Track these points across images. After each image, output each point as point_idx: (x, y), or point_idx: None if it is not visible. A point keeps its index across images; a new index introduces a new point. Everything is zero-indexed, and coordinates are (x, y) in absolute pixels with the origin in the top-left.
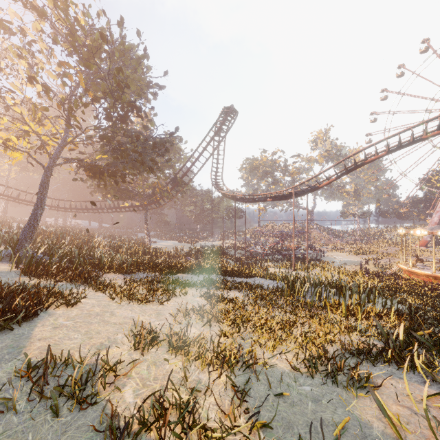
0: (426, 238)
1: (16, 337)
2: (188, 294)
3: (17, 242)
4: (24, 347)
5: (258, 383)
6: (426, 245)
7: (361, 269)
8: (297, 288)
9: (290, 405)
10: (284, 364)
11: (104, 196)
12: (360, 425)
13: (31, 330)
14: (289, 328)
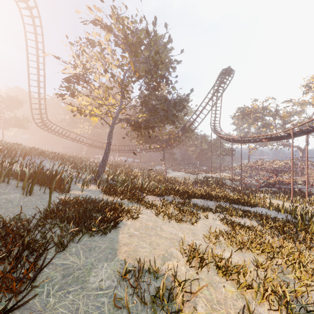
0: None
1: (110, 240)
2: (208, 217)
3: (98, 172)
4: (117, 249)
5: None
6: None
7: None
8: (313, 224)
9: None
10: None
11: (138, 142)
12: None
13: (117, 235)
14: None
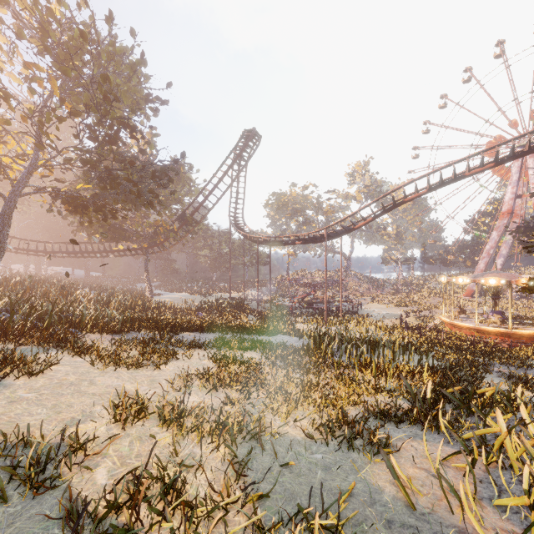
0: (472, 288)
1: None
2: (194, 356)
3: None
4: None
5: (264, 453)
6: (472, 294)
7: (401, 322)
8: (324, 346)
9: (296, 476)
10: (298, 432)
11: (90, 237)
12: (370, 490)
13: None
14: (309, 391)
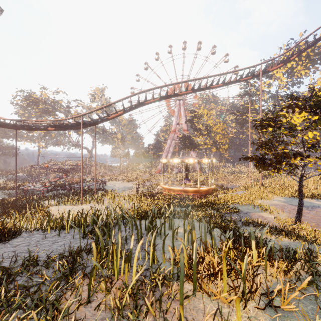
0: (160, 168)
1: None
2: None
3: None
4: None
5: None
6: (160, 172)
7: (137, 192)
8: (119, 252)
9: None
10: None
11: None
12: None
13: None
14: None
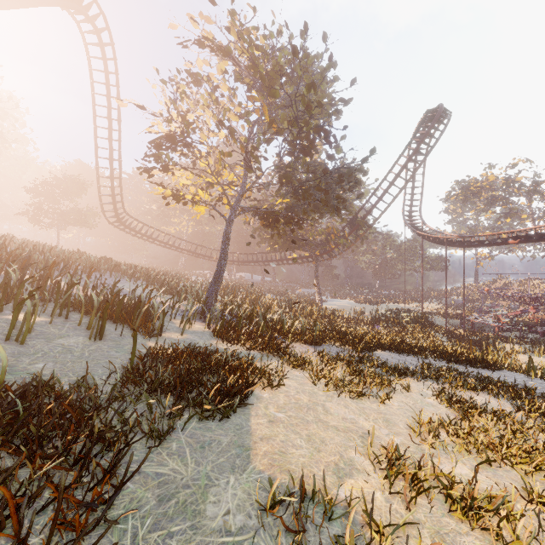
0: None
1: (236, 429)
2: (410, 389)
3: (206, 299)
4: (250, 449)
5: None
6: None
7: None
8: None
9: None
10: None
11: (271, 247)
12: None
13: (248, 420)
14: None
